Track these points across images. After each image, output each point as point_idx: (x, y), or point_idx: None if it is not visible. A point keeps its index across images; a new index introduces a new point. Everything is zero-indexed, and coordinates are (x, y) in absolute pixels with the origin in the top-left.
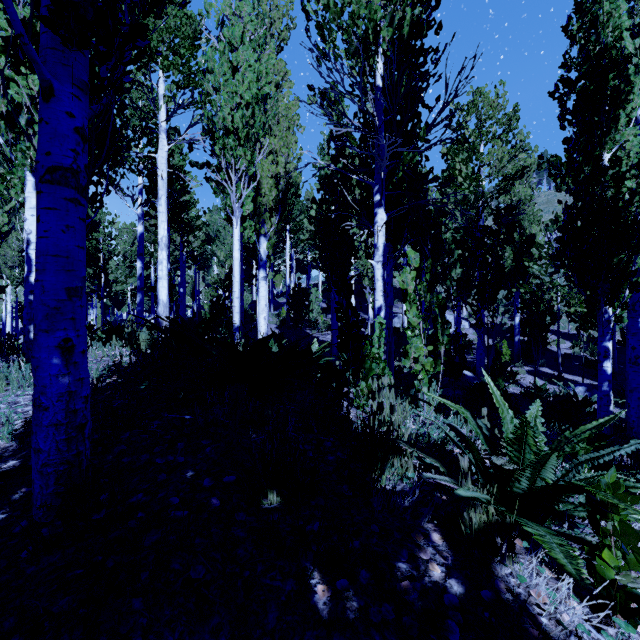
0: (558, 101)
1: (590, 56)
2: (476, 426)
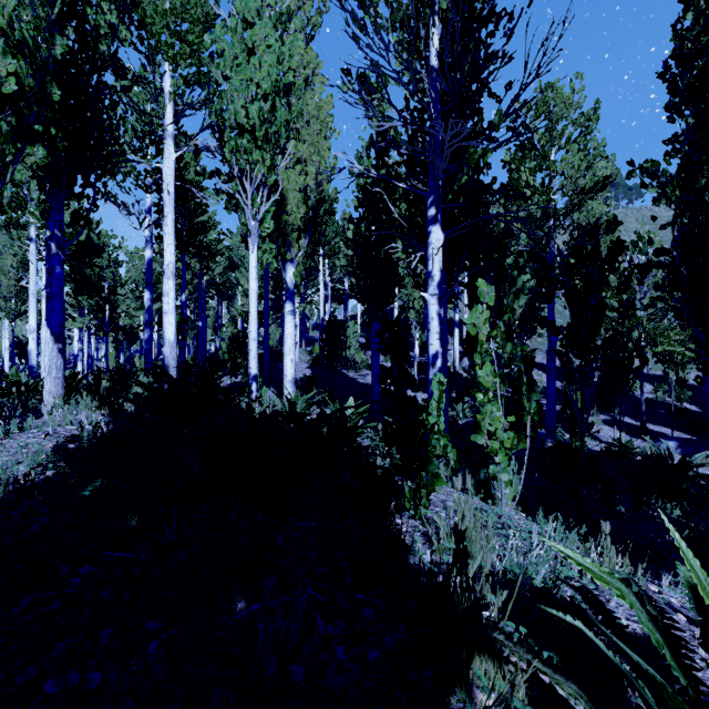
0: (668, 85)
1: None
2: (651, 623)
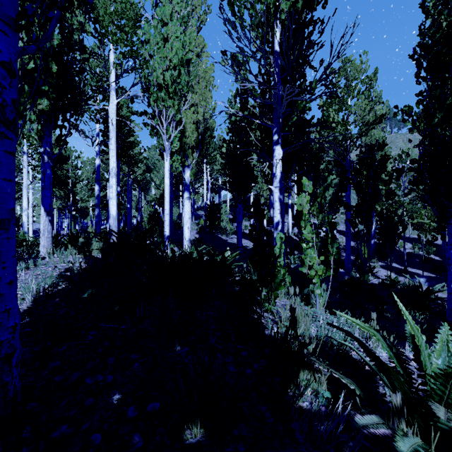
0: (416, 62)
1: (442, 26)
2: (388, 348)
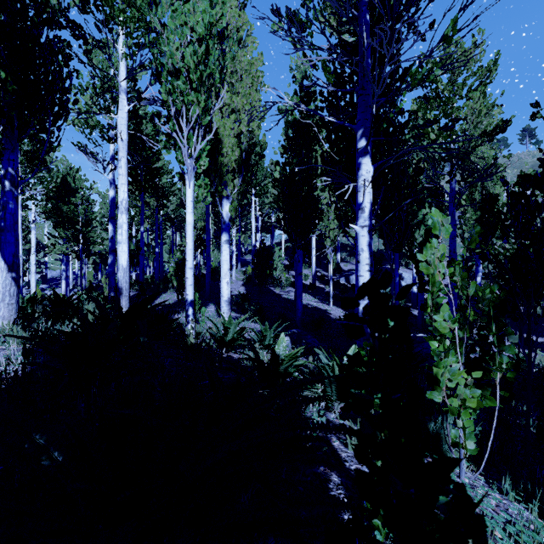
0: None
1: None
2: None
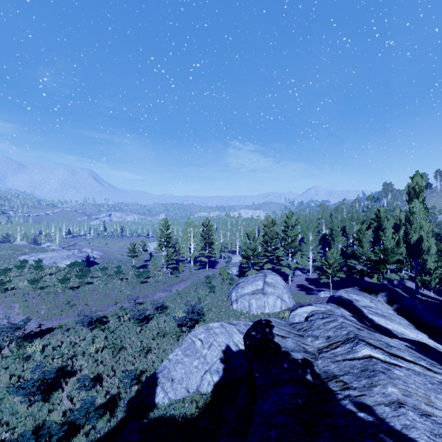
0: None
1: None
2: None
